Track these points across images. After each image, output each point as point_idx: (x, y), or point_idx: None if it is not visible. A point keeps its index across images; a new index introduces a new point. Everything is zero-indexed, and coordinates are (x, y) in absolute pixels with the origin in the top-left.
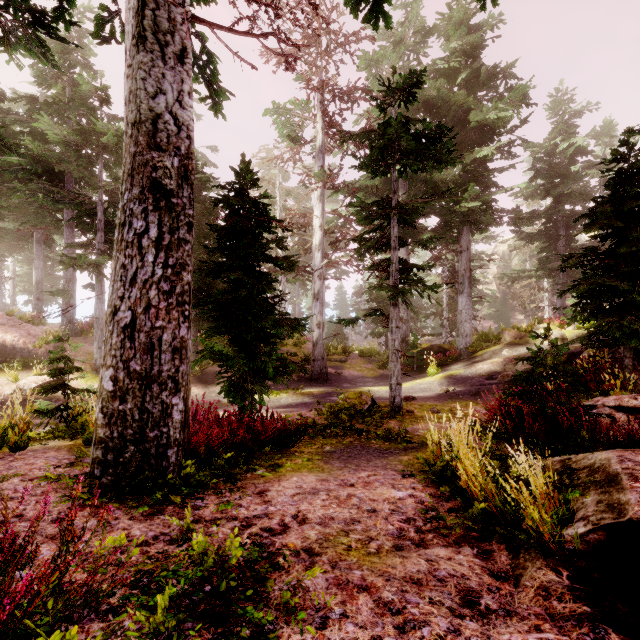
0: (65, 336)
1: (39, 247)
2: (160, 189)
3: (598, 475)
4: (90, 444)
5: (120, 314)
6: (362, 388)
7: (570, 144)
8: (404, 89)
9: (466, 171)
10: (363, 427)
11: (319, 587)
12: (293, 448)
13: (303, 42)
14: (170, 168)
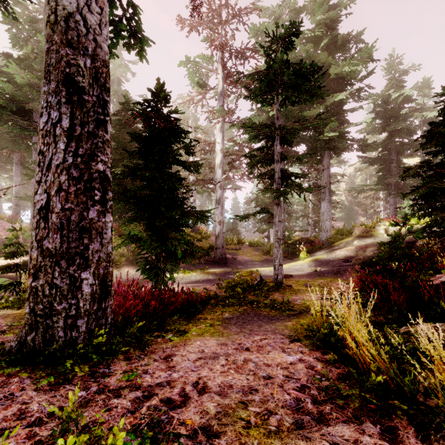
0: None
1: (17, 167)
2: (74, 84)
3: None
4: None
5: (37, 197)
6: (252, 269)
7: (400, 94)
8: (285, 38)
9: (327, 111)
10: (254, 298)
11: None
12: (199, 315)
13: (208, 13)
14: (84, 66)
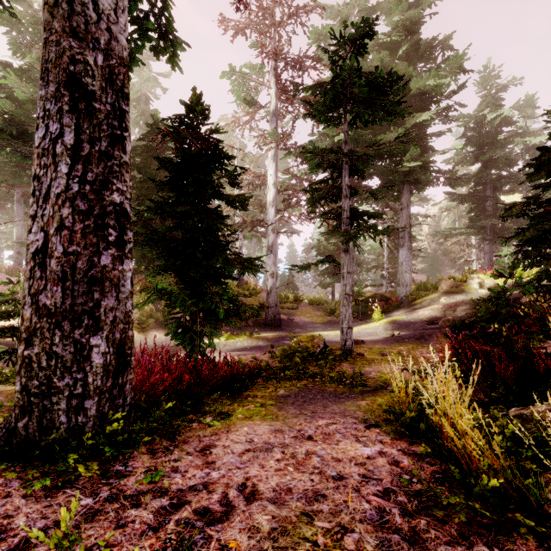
0: None
1: (19, 206)
2: (81, 87)
3: None
4: None
5: (31, 237)
6: (313, 333)
7: (497, 115)
8: (355, 40)
9: (406, 135)
10: (316, 370)
11: None
12: (246, 392)
13: (258, 12)
14: (94, 64)
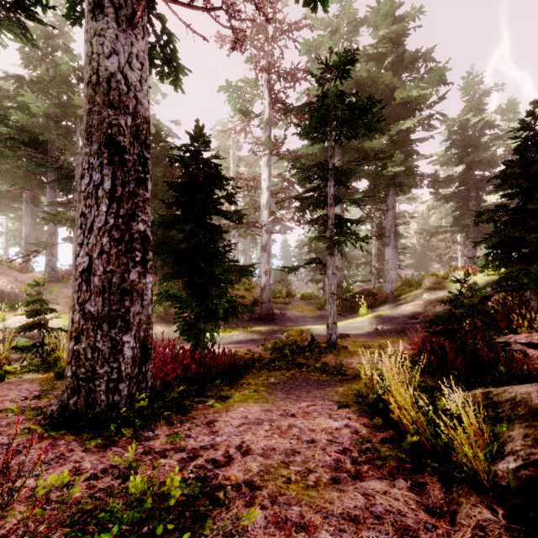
0: (48, 282)
1: (27, 206)
2: (116, 145)
3: (521, 409)
4: (61, 377)
5: (79, 260)
6: (303, 326)
7: (480, 119)
8: (339, 66)
9: (392, 141)
10: (304, 361)
11: (258, 526)
12: (241, 380)
13: (252, 29)
14: (125, 126)
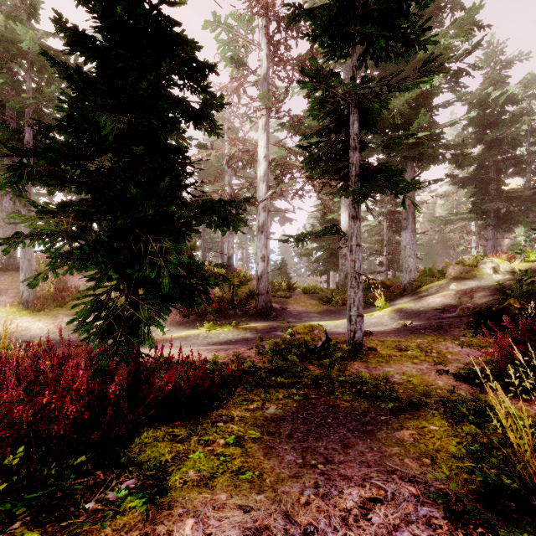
0: (4, 270)
1: None
2: None
3: None
4: None
5: None
6: (309, 322)
7: (502, 93)
8: None
9: (410, 107)
10: (319, 371)
11: None
12: (217, 411)
13: None
14: None
